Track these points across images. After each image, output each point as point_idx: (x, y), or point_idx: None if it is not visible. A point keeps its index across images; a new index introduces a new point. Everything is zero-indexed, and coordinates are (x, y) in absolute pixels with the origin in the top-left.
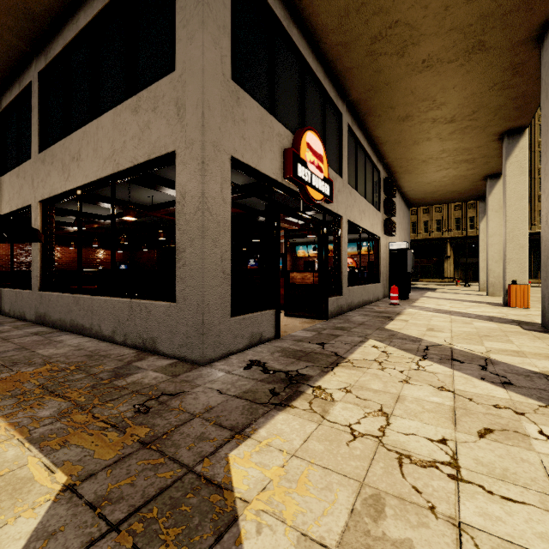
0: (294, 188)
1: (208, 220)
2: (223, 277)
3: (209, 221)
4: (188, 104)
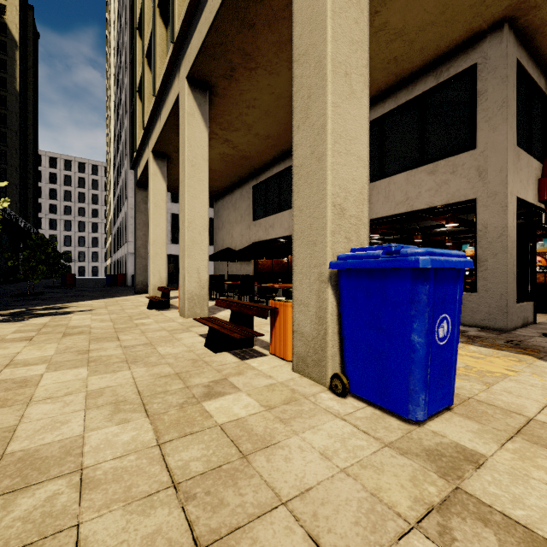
0: (542, 206)
1: (508, 242)
2: (513, 277)
3: (509, 242)
4: (490, 169)
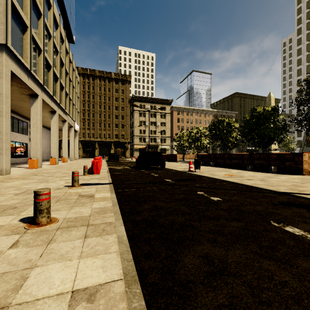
0: None
1: None
2: None
3: None
4: None
